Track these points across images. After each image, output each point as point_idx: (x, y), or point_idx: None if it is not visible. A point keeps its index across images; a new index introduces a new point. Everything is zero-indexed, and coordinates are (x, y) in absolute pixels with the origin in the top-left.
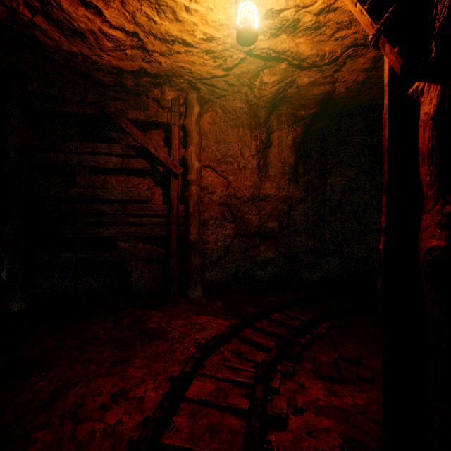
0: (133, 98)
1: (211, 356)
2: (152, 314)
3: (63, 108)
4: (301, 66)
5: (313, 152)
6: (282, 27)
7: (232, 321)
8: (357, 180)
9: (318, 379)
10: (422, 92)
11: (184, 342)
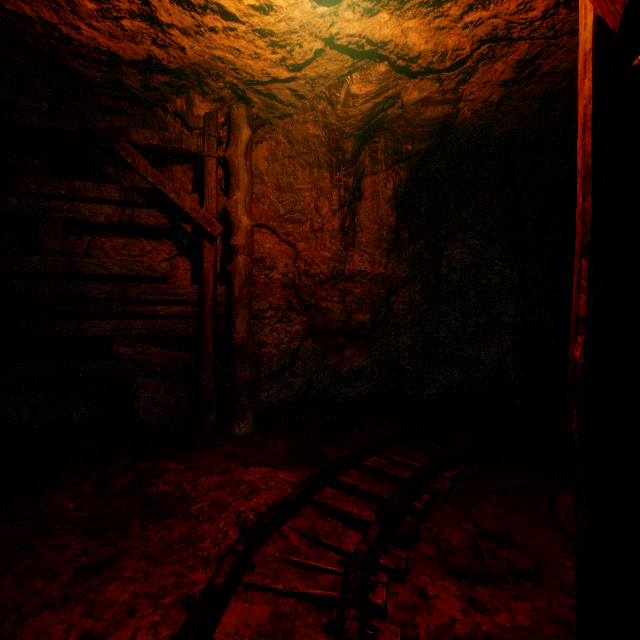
0: (141, 111)
1: (265, 544)
2: (167, 467)
3: (13, 118)
4: (410, 70)
5: (422, 210)
6: None
7: (302, 474)
8: (485, 252)
9: (449, 576)
10: None
11: (218, 520)
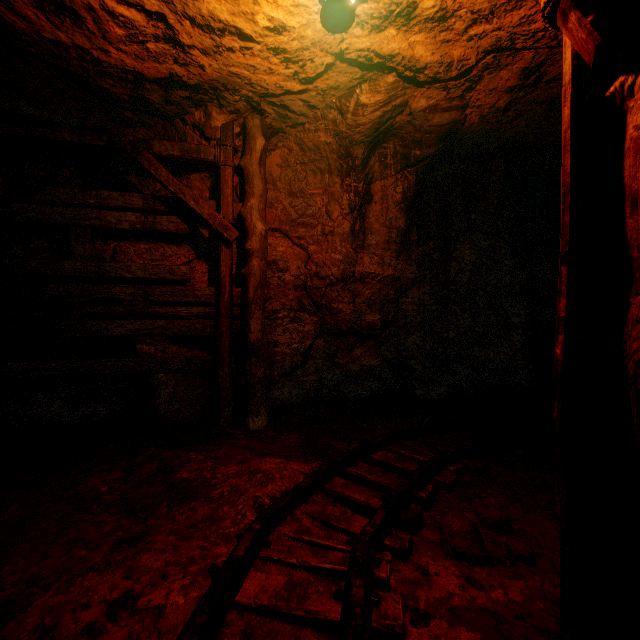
0: (162, 123)
1: (279, 525)
2: (189, 457)
3: (47, 134)
4: (417, 80)
5: (431, 212)
6: (391, 15)
7: (313, 465)
8: (494, 253)
9: (449, 558)
10: (631, 92)
11: (237, 504)
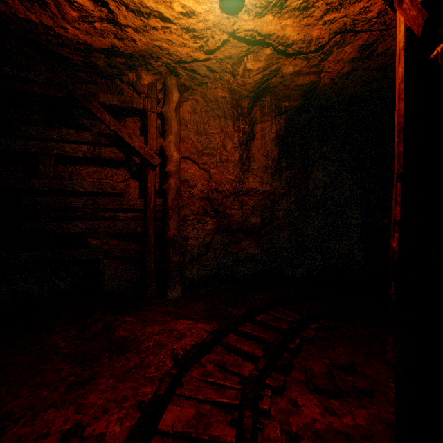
0: (106, 81)
1: (190, 370)
2: (124, 320)
3: (22, 88)
4: (287, 53)
5: (296, 146)
6: (269, 5)
7: (214, 325)
8: (339, 175)
9: (312, 393)
10: None
11: (159, 354)
